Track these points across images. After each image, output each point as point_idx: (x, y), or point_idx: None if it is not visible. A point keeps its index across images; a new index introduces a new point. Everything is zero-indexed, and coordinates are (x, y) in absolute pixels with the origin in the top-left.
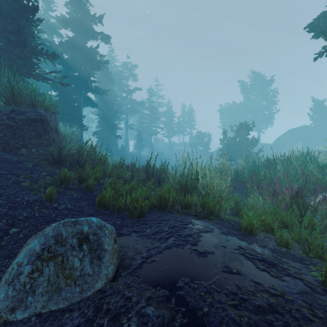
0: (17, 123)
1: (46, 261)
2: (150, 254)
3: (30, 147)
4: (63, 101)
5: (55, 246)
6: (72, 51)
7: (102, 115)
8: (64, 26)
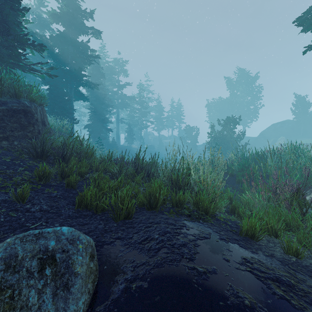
0: None
1: None
2: (136, 275)
3: (12, 140)
4: (53, 94)
5: (5, 274)
6: (63, 46)
7: (93, 109)
8: (55, 21)
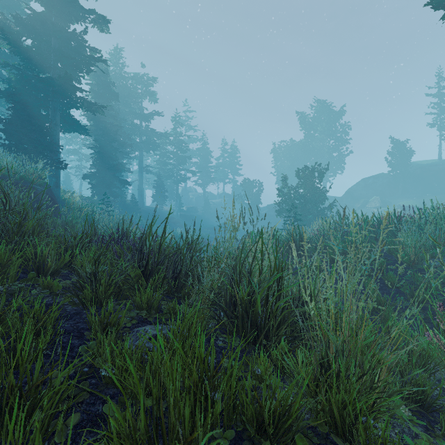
0: None
1: None
2: None
3: None
4: (20, 118)
5: None
6: (42, 37)
7: (99, 148)
8: None
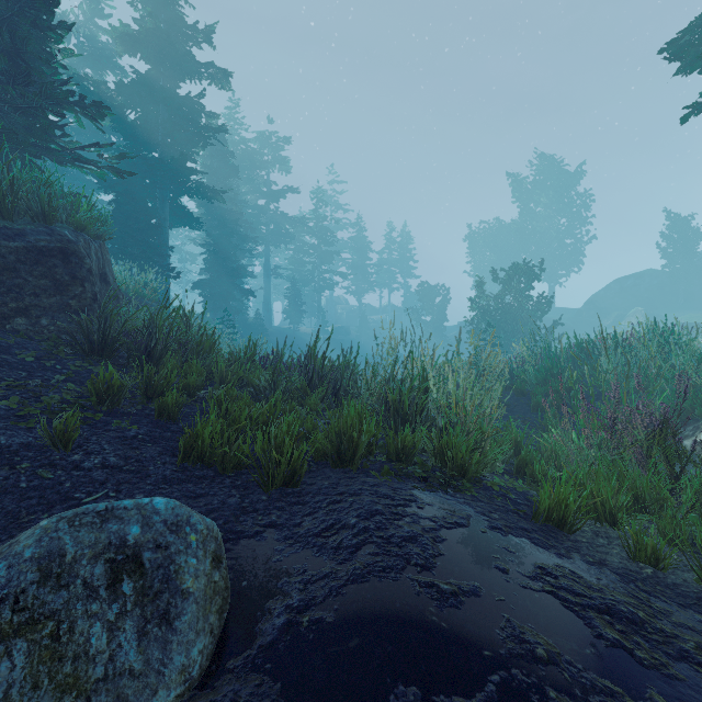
0: (4, 259)
1: (5, 640)
2: (311, 598)
3: (37, 315)
4: (125, 214)
5: (40, 589)
6: (147, 105)
7: (213, 245)
8: (128, 49)
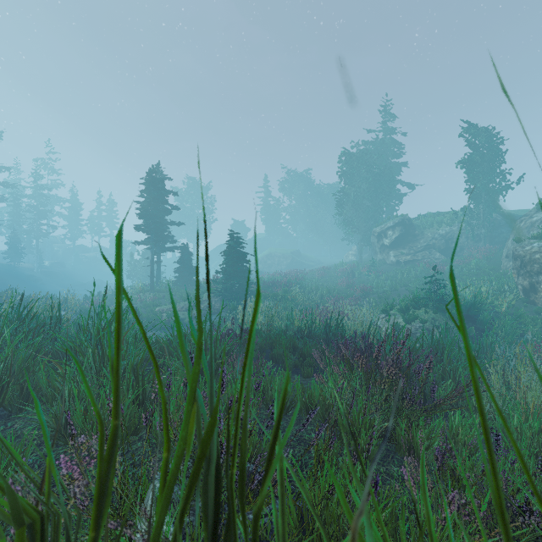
0: None
1: None
2: None
3: None
4: None
5: None
6: None
7: None
8: None
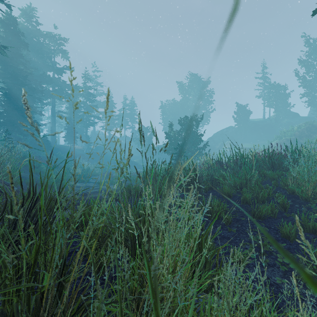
0: None
1: None
2: None
3: None
4: None
5: None
6: None
7: (6, 89)
8: None
